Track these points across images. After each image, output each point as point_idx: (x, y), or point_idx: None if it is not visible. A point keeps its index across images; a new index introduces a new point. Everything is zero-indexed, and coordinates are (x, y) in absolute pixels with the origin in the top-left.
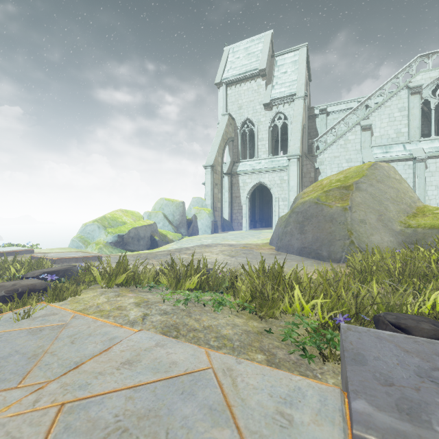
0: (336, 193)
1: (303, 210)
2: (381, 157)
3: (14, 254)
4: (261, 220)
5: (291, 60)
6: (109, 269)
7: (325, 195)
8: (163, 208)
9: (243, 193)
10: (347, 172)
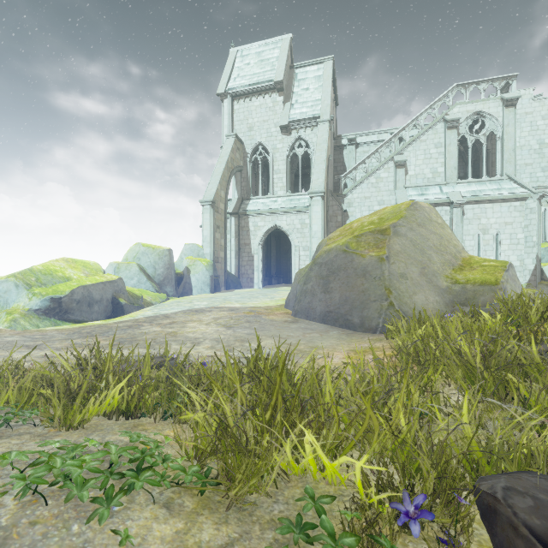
0: (369, 238)
1: (328, 260)
2: (416, 200)
3: None
4: (278, 275)
5: (315, 74)
6: None
7: (356, 241)
8: (139, 258)
9: (255, 240)
10: (382, 213)
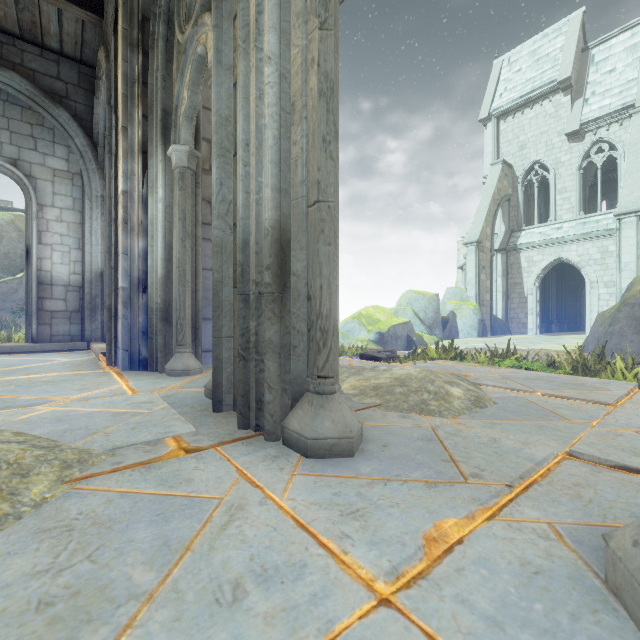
0: None
1: None
2: None
3: None
4: (561, 320)
5: (625, 45)
6: (441, 348)
7: None
8: (412, 304)
9: (528, 278)
10: None
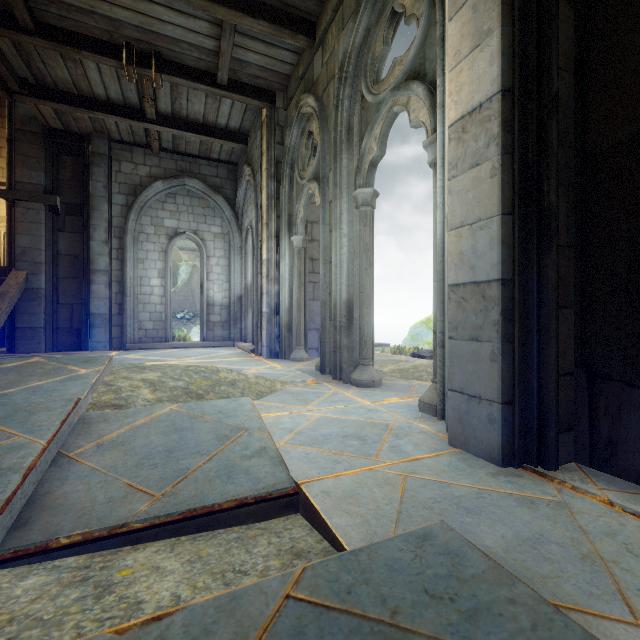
0: None
1: None
2: None
3: (380, 346)
4: None
5: None
6: None
7: None
8: None
9: None
10: None
